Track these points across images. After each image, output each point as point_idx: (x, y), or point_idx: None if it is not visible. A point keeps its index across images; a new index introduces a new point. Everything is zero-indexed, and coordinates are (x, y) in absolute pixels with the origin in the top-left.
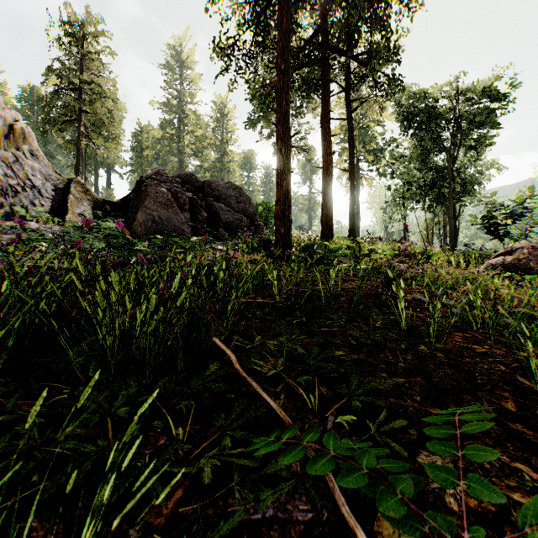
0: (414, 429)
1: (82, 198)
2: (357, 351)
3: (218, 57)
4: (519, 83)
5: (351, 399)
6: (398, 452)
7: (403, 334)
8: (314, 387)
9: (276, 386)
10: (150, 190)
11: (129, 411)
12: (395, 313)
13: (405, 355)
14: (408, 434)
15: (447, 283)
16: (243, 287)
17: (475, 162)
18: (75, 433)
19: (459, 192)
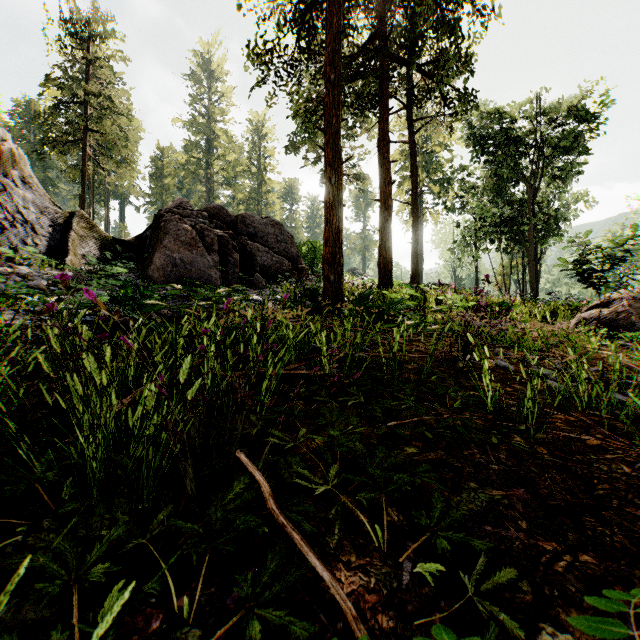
0: (526, 581)
1: (87, 236)
2: (434, 447)
3: (253, 65)
4: (611, 101)
5: (436, 536)
6: (511, 630)
7: (490, 419)
8: (381, 509)
9: (327, 508)
10: (169, 226)
11: (109, 570)
12: (479, 390)
13: (497, 451)
14: (520, 591)
15: (536, 344)
16: (282, 360)
17: (559, 195)
18: (19, 615)
19: (541, 230)
